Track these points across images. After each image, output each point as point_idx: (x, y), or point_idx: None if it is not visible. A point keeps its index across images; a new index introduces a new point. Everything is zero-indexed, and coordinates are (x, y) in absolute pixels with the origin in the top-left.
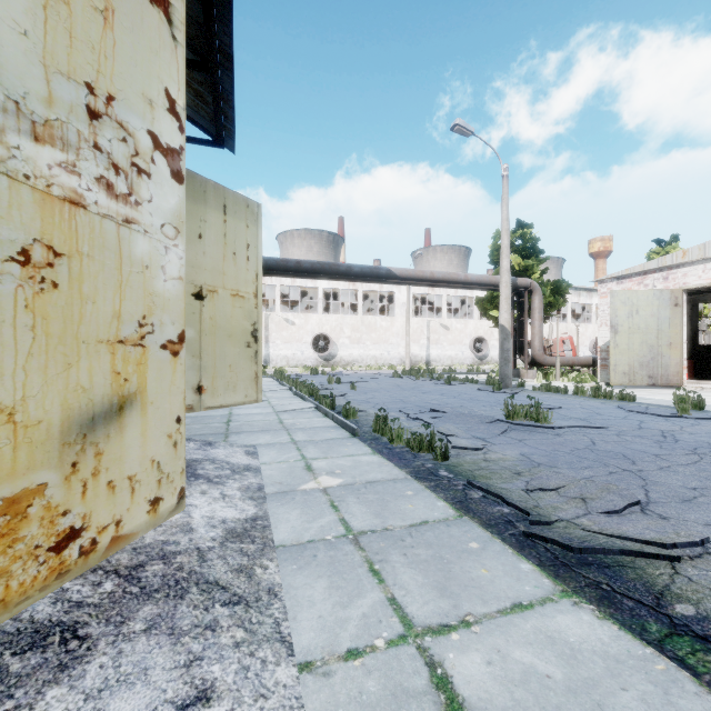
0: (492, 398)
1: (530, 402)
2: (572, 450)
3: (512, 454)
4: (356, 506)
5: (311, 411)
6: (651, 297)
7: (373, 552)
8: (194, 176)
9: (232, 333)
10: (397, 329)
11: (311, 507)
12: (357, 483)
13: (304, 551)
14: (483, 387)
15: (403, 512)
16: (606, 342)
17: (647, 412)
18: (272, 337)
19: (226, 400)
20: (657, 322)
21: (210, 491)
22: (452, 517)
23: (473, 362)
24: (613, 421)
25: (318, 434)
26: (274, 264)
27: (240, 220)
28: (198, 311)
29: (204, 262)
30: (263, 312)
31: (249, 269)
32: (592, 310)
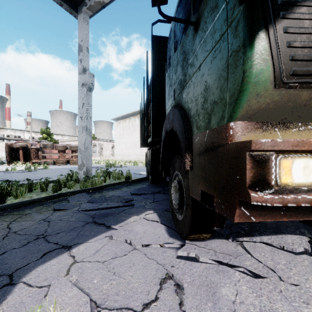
0: None
1: None
2: None
3: None
4: None
5: None
6: None
7: None
8: None
9: None
10: None
11: None
12: None
13: None
14: None
15: None
16: None
17: None
18: None
19: None
20: None
21: None
22: None
23: None
24: None
25: None
26: None
27: None
28: None
29: None
30: None
31: None
32: None
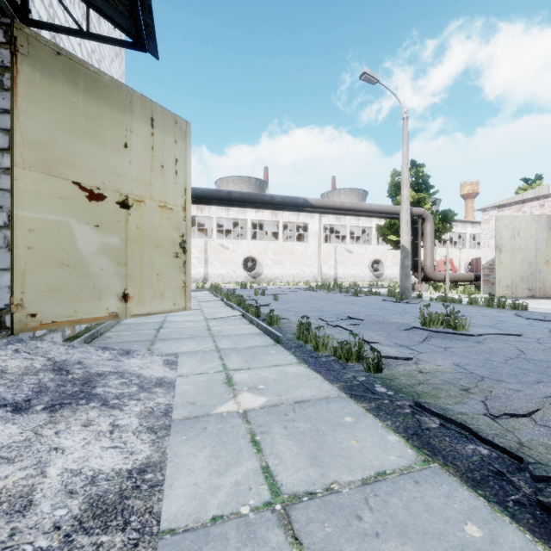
0: (398, 307)
1: (433, 311)
2: (506, 359)
3: (446, 365)
4: (283, 441)
5: (238, 319)
6: (530, 221)
7: (316, 550)
8: (120, 85)
9: (160, 243)
10: (310, 253)
11: (225, 443)
12: (283, 404)
13: (204, 547)
14: (387, 298)
15: (348, 454)
16: (488, 261)
17: (549, 320)
18: (210, 259)
19: (153, 308)
20: (535, 243)
21: (97, 421)
22: (416, 463)
23: (372, 279)
24: (523, 328)
25: (242, 342)
26: (209, 194)
27: (168, 135)
28: (123, 219)
29: (130, 172)
30: (203, 239)
31: (177, 183)
32: (466, 238)
